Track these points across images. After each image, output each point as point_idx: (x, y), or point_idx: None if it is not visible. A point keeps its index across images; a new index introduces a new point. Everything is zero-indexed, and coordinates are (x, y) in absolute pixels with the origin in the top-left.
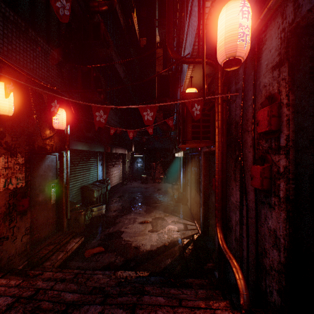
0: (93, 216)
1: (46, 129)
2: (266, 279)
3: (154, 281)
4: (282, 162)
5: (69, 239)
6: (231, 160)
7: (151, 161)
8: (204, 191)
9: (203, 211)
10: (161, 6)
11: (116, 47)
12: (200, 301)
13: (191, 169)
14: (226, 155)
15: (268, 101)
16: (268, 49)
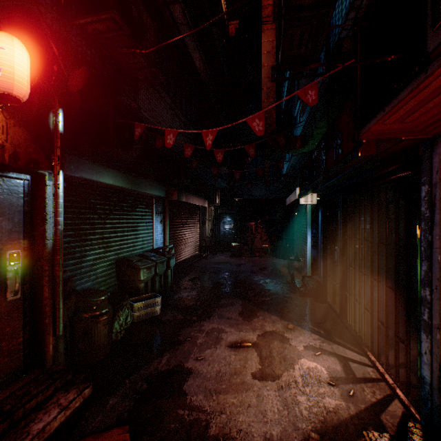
0: (135, 320)
1: None
2: None
3: None
4: None
5: (50, 394)
6: None
7: (247, 220)
8: None
9: None
10: None
11: (186, 9)
12: None
13: (344, 225)
14: None
15: None
16: None
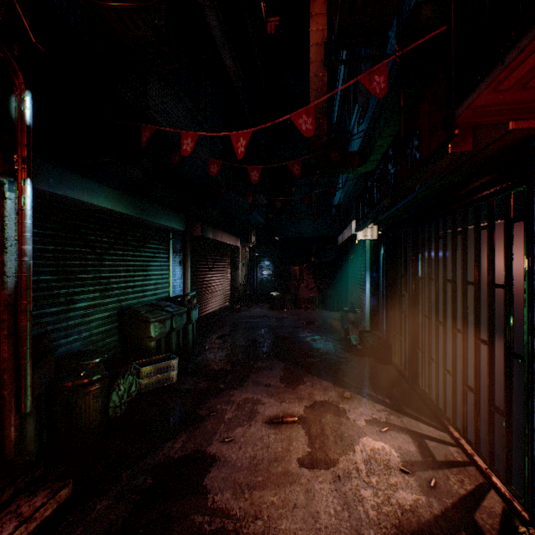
0: (142, 390)
1: None
2: None
3: None
4: None
5: (7, 499)
6: None
7: (290, 264)
8: None
9: None
10: None
11: None
12: None
13: (416, 263)
14: None
15: None
16: None
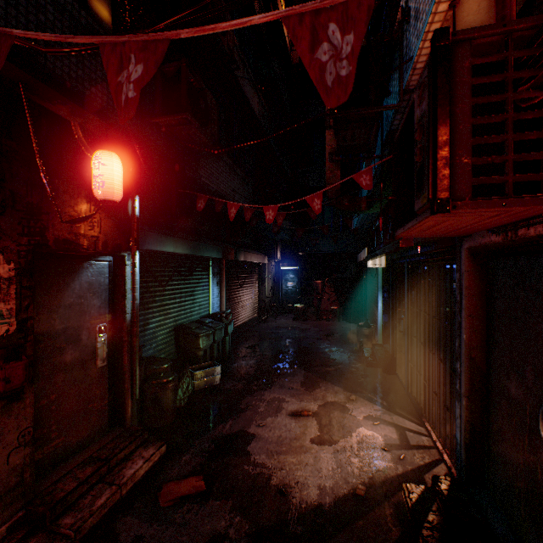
0: (196, 389)
1: (80, 201)
2: None
3: None
4: None
5: (133, 449)
6: None
7: (312, 278)
8: (470, 358)
9: (469, 416)
10: None
11: (245, 53)
12: None
13: (409, 294)
14: None
15: None
16: None
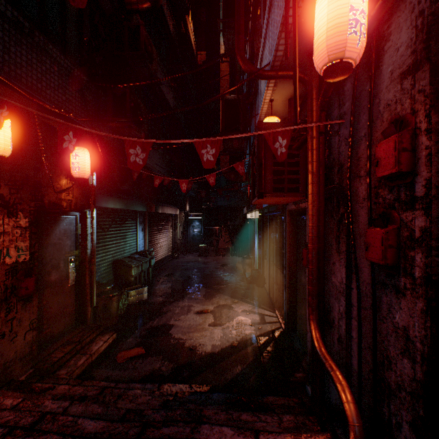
0: (130, 303)
1: (62, 178)
2: (391, 403)
3: (217, 400)
4: (419, 222)
5: (95, 336)
6: (332, 221)
7: (213, 225)
8: (289, 267)
9: (289, 297)
10: (227, 1)
11: (163, 63)
12: (287, 434)
13: (270, 235)
14: (324, 214)
15: (395, 127)
16: (394, 47)
